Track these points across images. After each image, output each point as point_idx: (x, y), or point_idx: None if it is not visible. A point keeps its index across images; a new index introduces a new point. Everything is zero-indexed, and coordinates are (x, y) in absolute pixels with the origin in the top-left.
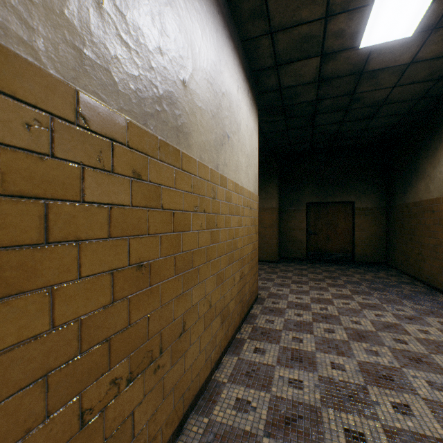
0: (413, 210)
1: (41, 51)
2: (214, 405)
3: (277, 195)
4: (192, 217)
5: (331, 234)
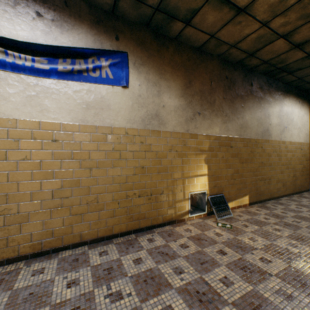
0: None
1: (252, 136)
2: (278, 200)
3: None
4: (272, 154)
5: None
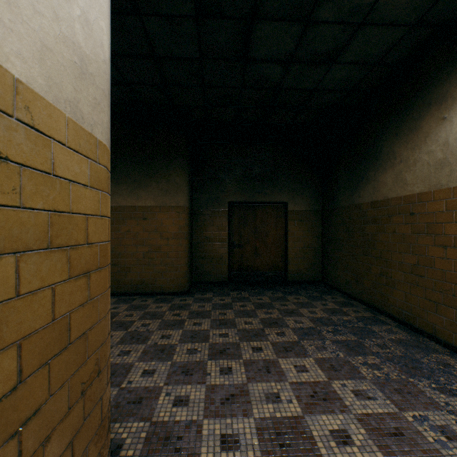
0: (371, 212)
1: None
2: None
3: (188, 187)
4: None
5: (261, 246)
